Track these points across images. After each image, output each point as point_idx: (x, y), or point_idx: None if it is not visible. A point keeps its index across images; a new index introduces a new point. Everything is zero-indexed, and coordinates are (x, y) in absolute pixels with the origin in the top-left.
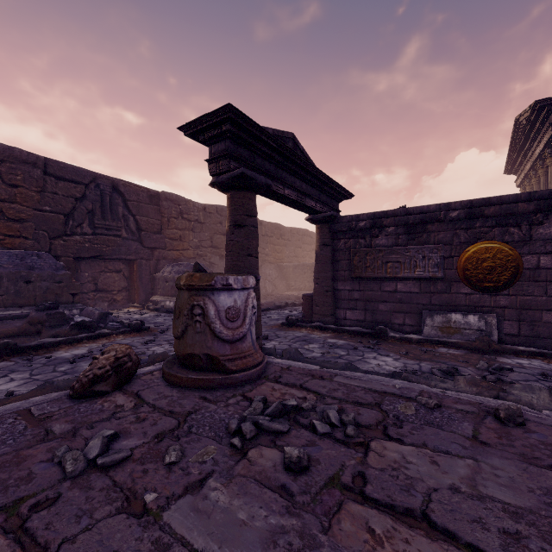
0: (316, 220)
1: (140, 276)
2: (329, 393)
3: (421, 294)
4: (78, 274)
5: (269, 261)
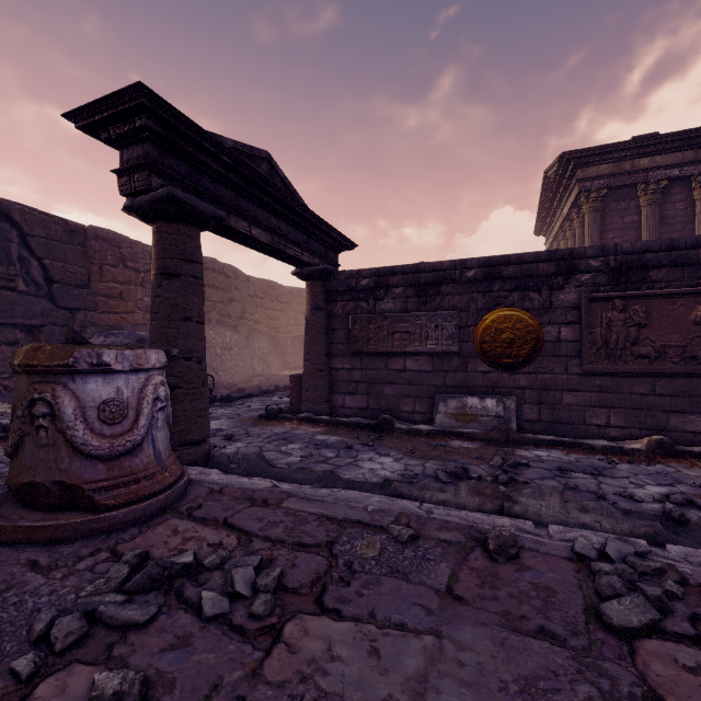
0: (306, 275)
1: None
2: (262, 531)
3: (434, 373)
4: None
5: (260, 331)
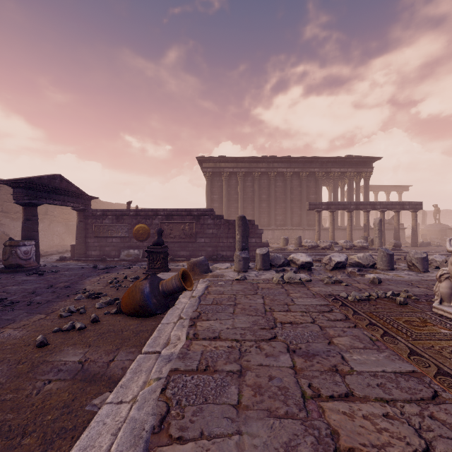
0: (76, 210)
1: None
2: (57, 269)
3: (121, 243)
4: None
5: (57, 221)
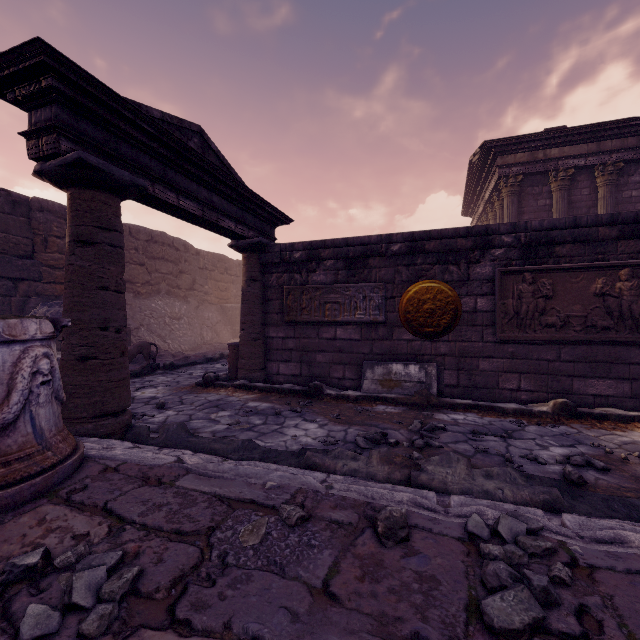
0: (242, 247)
1: None
2: (141, 517)
3: (362, 341)
4: None
5: (209, 301)
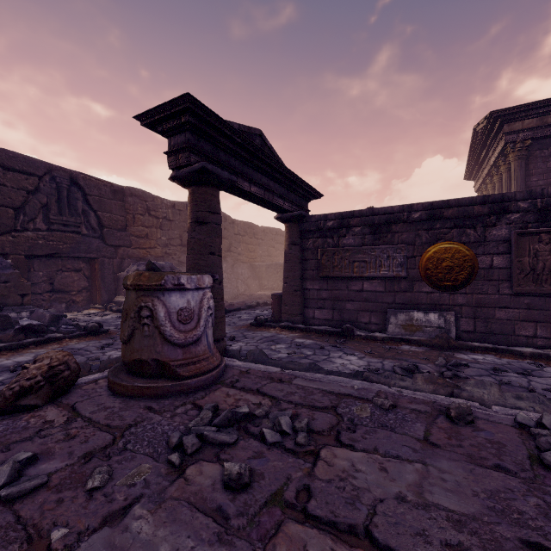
0: (285, 219)
1: (102, 275)
2: (285, 397)
3: (386, 293)
4: (30, 273)
5: (242, 261)
